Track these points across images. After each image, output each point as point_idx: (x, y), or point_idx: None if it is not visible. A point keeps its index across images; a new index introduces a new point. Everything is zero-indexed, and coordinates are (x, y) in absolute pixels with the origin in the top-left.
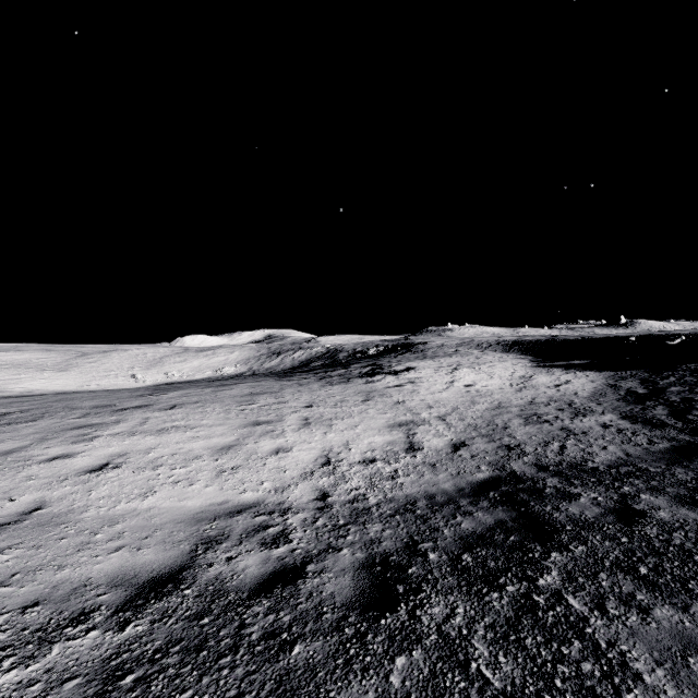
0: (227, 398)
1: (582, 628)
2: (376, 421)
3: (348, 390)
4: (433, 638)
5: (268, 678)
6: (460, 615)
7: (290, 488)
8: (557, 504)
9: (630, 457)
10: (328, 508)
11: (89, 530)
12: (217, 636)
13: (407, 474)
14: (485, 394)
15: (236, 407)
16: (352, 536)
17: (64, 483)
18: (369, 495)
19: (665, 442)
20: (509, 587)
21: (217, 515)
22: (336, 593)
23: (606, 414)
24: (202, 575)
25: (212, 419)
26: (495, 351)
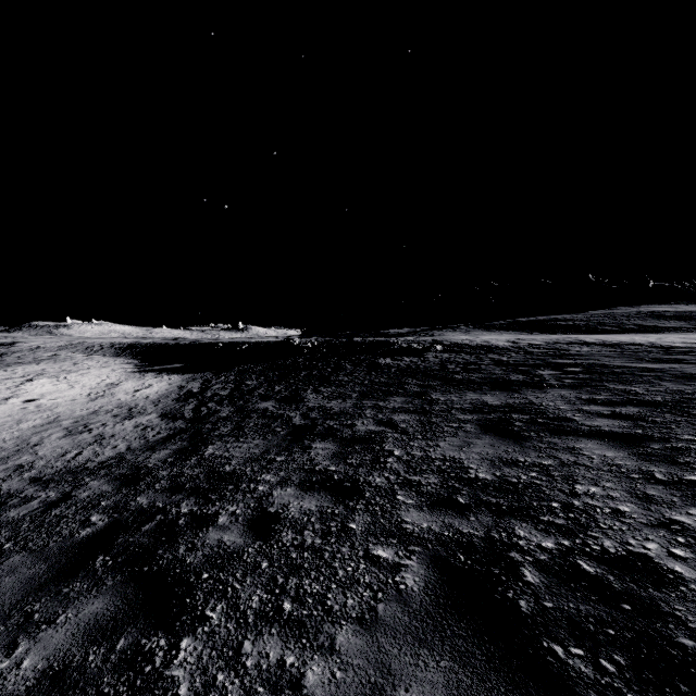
0: None
1: None
2: None
3: None
4: None
5: None
6: None
7: None
8: (4, 513)
9: (128, 450)
10: None
11: None
12: None
13: None
14: (47, 408)
15: None
16: None
17: None
18: None
19: (167, 432)
20: None
21: None
22: None
23: (151, 415)
24: None
25: None
26: (105, 355)
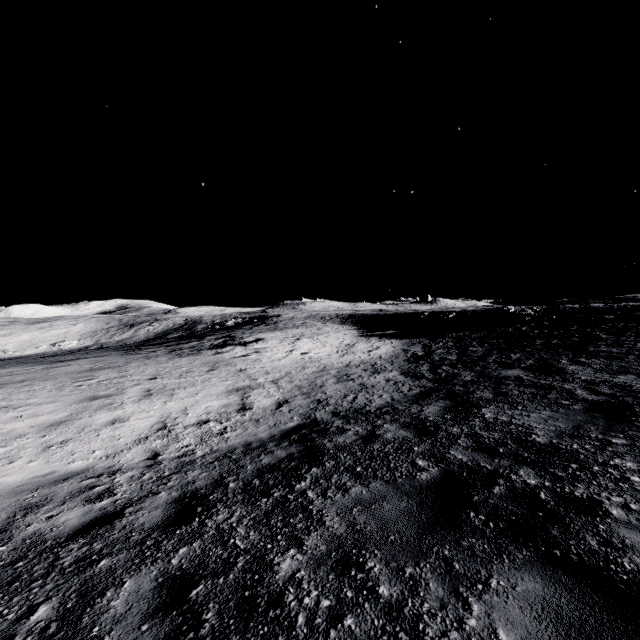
0: (61, 375)
1: (308, 507)
2: (217, 388)
3: (196, 362)
4: (211, 533)
5: (74, 584)
6: (236, 516)
7: (123, 452)
8: (333, 437)
9: (393, 401)
10: (157, 465)
11: None
12: (31, 571)
13: (234, 430)
14: (316, 360)
15: (71, 383)
16: (173, 482)
17: None
18: (197, 450)
19: (418, 389)
20: (276, 493)
21: (41, 485)
22: (146, 522)
23: (393, 372)
24: (19, 534)
25: (41, 397)
26: (334, 323)
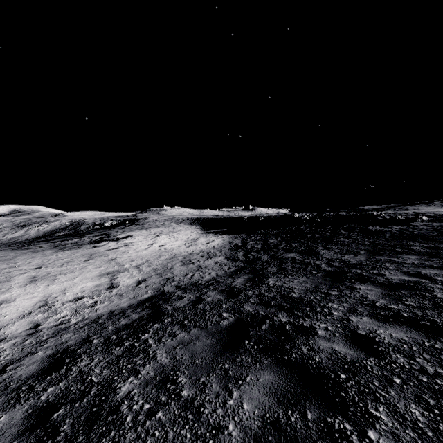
0: None
1: (147, 349)
2: (92, 273)
3: (76, 254)
4: (74, 375)
5: None
6: (95, 361)
7: (8, 326)
8: (173, 303)
9: (217, 276)
10: (37, 332)
11: None
12: None
13: (103, 303)
14: (169, 250)
15: None
16: (49, 343)
17: None
18: (72, 319)
19: (234, 267)
20: (127, 343)
21: None
22: (23, 374)
23: (220, 257)
24: None
25: None
26: (185, 224)
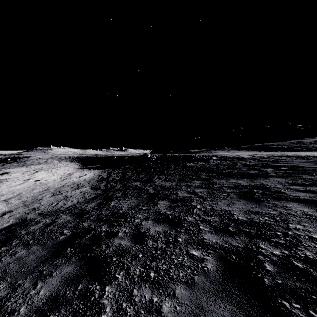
0: None
1: None
2: None
3: None
4: None
5: None
6: None
7: None
8: (29, 228)
9: (78, 202)
10: None
11: None
12: None
13: None
14: (44, 184)
15: None
16: None
17: None
18: None
19: (94, 195)
20: None
21: None
22: None
23: (87, 187)
24: None
25: None
26: (66, 161)
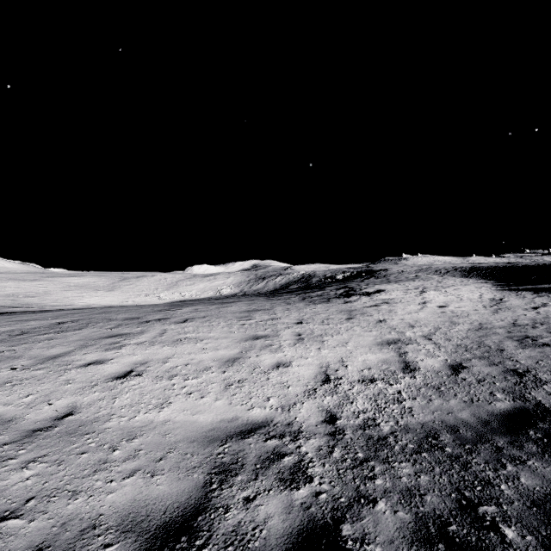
0: (228, 314)
1: None
2: (364, 338)
3: (330, 309)
4: None
5: None
6: None
7: (296, 406)
8: None
9: None
10: (340, 434)
11: (109, 444)
12: None
13: (412, 398)
14: (462, 315)
15: (236, 322)
16: (381, 479)
17: (94, 389)
18: (379, 420)
19: None
20: None
21: (228, 434)
22: None
23: None
24: (219, 524)
25: (217, 332)
26: (454, 276)
